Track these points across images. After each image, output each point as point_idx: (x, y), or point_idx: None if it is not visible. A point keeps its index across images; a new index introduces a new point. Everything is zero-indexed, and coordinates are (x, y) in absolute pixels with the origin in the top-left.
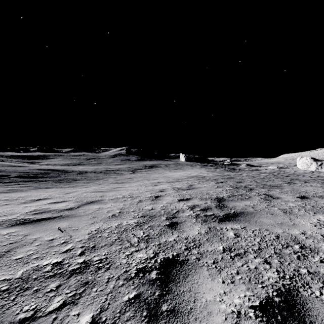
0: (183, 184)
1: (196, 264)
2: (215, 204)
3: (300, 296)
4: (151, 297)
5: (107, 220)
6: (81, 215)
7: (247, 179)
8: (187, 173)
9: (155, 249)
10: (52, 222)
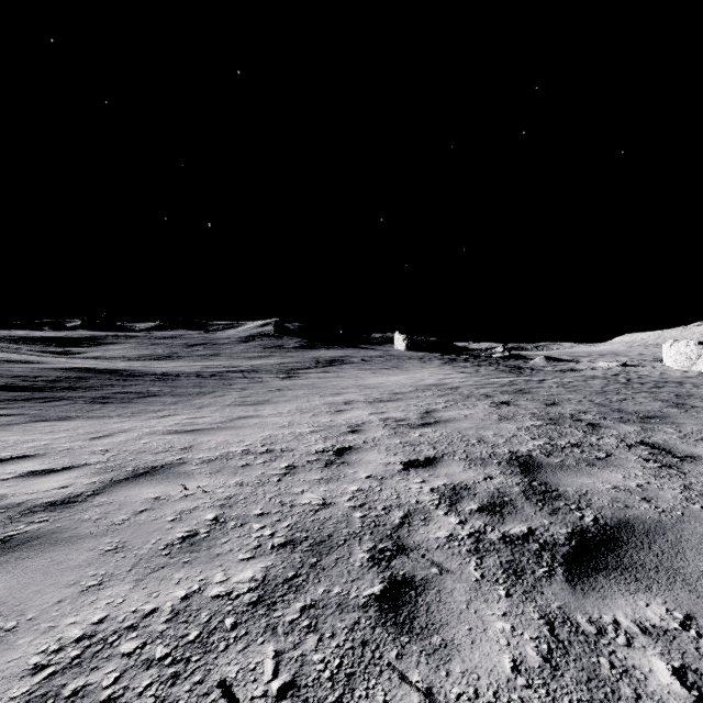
0: (407, 407)
1: None
2: (520, 482)
3: None
4: None
5: (155, 569)
6: (78, 538)
7: (565, 395)
8: (412, 379)
9: None
10: None
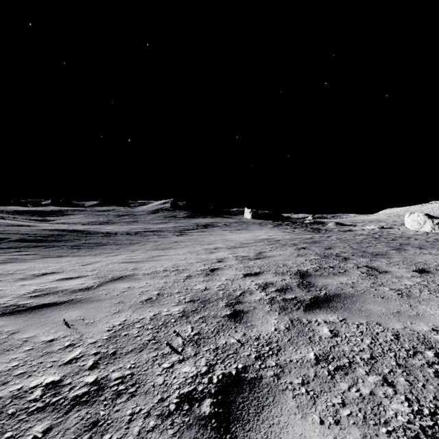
0: (249, 250)
1: (275, 385)
2: (297, 281)
3: None
4: None
5: (139, 308)
6: (101, 300)
7: (338, 244)
8: (254, 236)
9: (210, 357)
10: (57, 310)
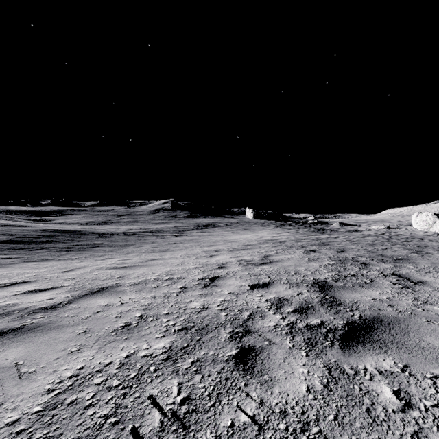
0: (253, 253)
1: None
2: (318, 296)
3: None
4: None
5: (108, 342)
6: (63, 326)
7: (350, 246)
8: (257, 236)
9: None
10: None
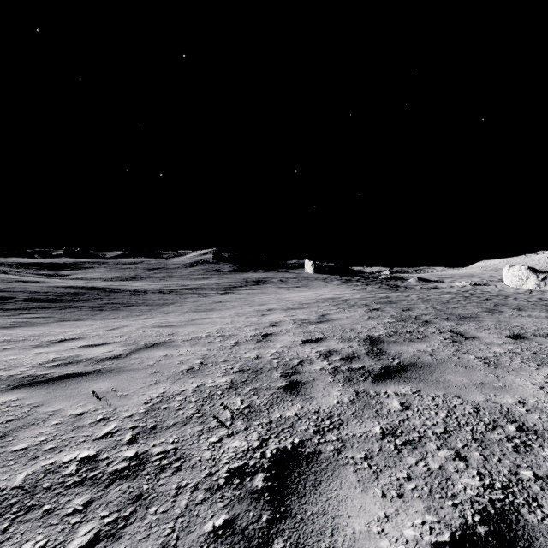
0: (310, 312)
1: (335, 460)
2: (367, 348)
3: (523, 524)
4: (253, 526)
5: (179, 379)
6: (134, 369)
7: (419, 304)
8: (316, 294)
9: (262, 432)
10: (83, 381)
